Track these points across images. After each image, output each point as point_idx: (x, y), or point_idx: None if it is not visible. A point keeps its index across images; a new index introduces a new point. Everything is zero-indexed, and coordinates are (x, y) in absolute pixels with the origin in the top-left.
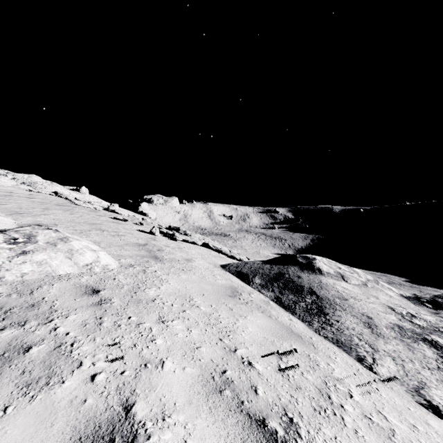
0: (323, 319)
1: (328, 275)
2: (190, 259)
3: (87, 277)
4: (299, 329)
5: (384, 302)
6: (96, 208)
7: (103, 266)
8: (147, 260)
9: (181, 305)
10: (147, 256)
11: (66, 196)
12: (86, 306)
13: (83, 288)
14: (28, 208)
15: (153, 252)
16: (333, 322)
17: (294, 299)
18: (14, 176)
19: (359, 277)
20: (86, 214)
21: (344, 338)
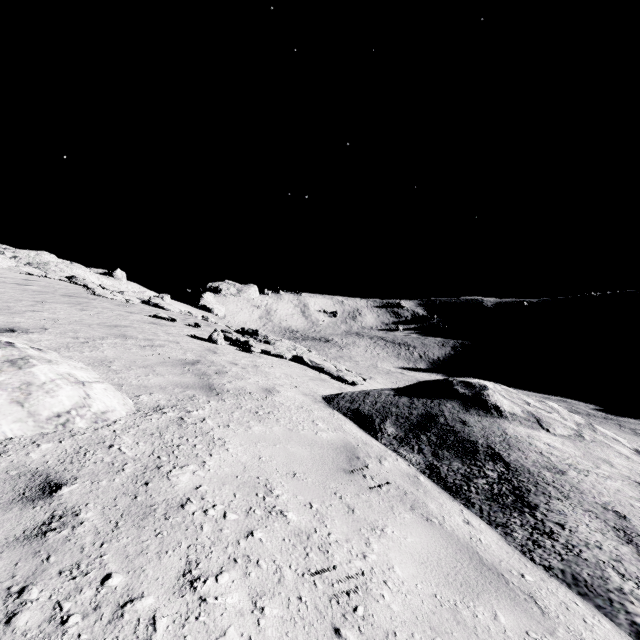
0: (531, 520)
1: (513, 418)
2: (270, 389)
3: (48, 447)
4: (491, 549)
5: (627, 474)
6: (129, 301)
7: (95, 416)
8: (193, 395)
9: (245, 514)
10: (193, 386)
11: (84, 283)
12: (0, 544)
13: (23, 480)
14: (9, 300)
15: (207, 376)
16: (553, 529)
17: (464, 470)
18: (16, 254)
19: (566, 422)
20: (109, 311)
21: (587, 572)
